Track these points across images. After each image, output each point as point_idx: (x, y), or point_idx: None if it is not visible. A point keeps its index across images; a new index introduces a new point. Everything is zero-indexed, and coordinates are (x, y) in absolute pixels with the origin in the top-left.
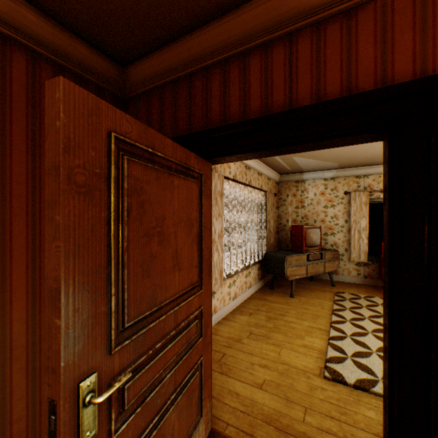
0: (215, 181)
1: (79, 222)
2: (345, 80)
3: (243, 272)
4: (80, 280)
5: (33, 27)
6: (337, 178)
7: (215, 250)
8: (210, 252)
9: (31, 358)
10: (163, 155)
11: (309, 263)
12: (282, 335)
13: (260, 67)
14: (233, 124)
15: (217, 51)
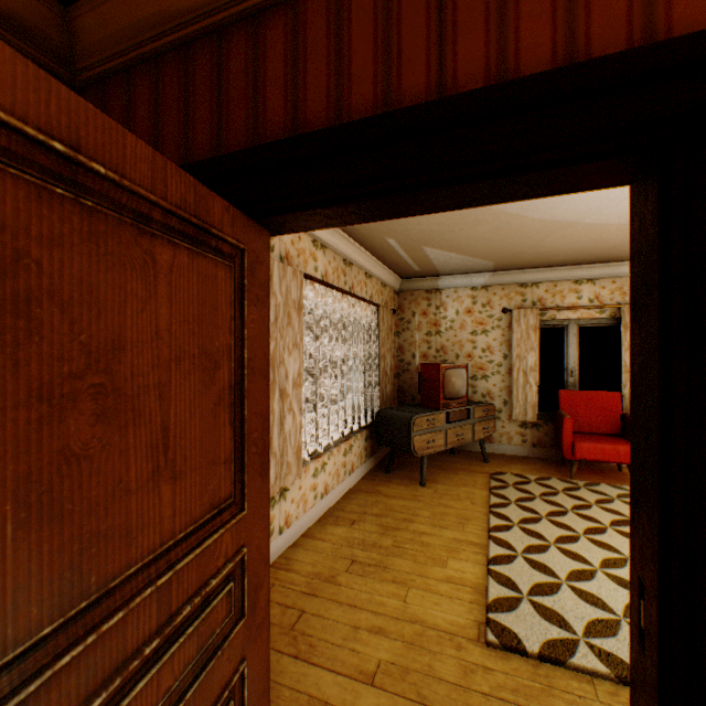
0: (287, 280)
1: None
2: (562, 39)
3: (340, 447)
4: None
5: None
6: (492, 287)
7: (288, 411)
8: (266, 424)
9: None
10: (117, 176)
11: (450, 427)
12: (409, 561)
13: (373, 12)
14: (313, 133)
15: None
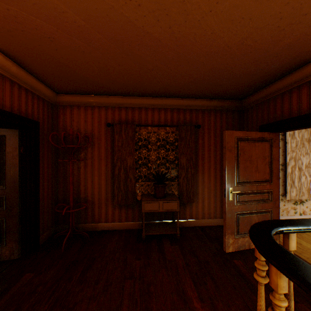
0: (301, 132)
1: (228, 157)
2: None
3: None
4: (229, 168)
5: (215, 104)
6: None
7: (302, 175)
8: (277, 170)
9: (214, 194)
10: (251, 137)
11: None
12: None
13: (296, 95)
14: (282, 120)
15: (277, 91)
